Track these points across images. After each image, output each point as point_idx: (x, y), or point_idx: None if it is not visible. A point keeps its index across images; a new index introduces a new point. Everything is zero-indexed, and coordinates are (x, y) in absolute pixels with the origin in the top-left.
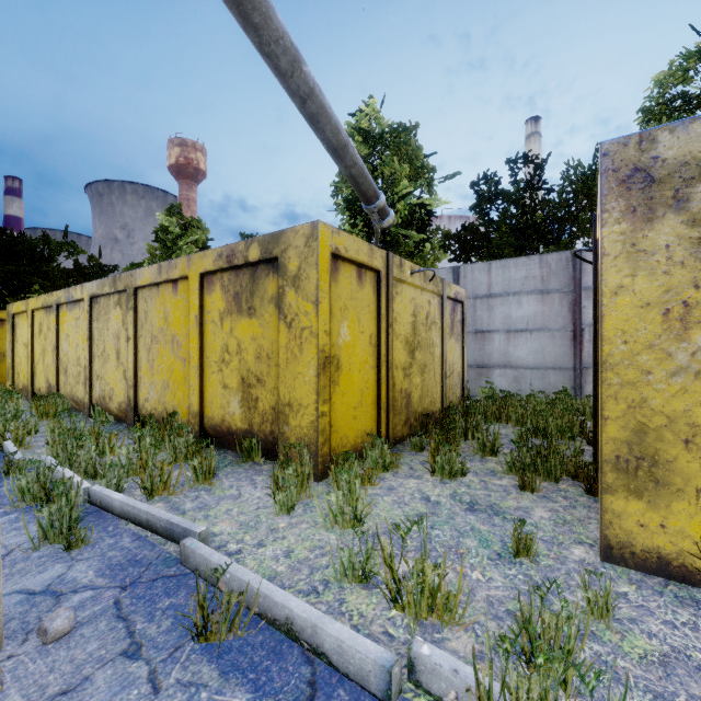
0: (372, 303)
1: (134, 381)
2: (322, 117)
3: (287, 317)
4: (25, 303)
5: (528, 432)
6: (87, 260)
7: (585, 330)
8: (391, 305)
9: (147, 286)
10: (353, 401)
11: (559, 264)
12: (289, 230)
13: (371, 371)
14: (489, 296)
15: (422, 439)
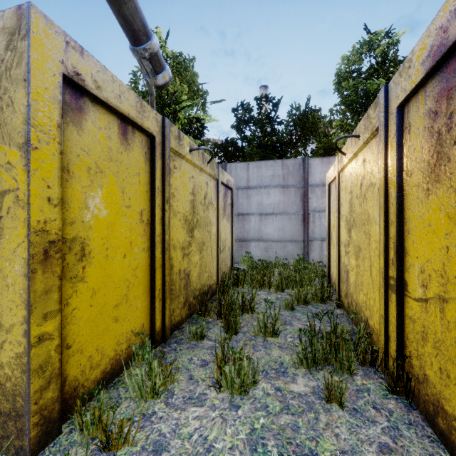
0: (144, 173)
1: None
2: None
3: None
4: None
5: (294, 301)
6: None
7: (310, 214)
8: (168, 178)
9: None
10: (112, 298)
11: (294, 167)
12: None
13: (142, 255)
14: (247, 188)
15: (202, 326)
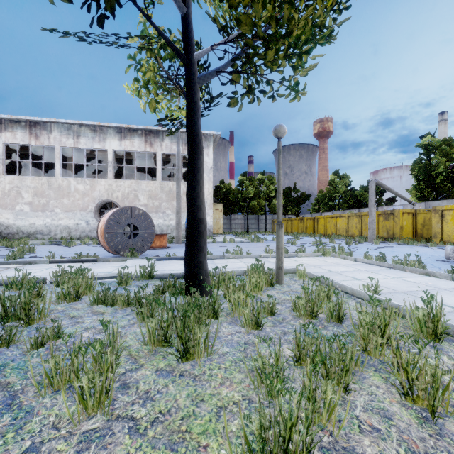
0: (411, 218)
1: (361, 231)
2: (400, 197)
3: (395, 221)
4: (323, 216)
5: None
6: (300, 194)
7: None
8: (416, 218)
9: (364, 215)
10: (406, 233)
11: None
12: (395, 210)
13: (411, 229)
14: None
15: None
